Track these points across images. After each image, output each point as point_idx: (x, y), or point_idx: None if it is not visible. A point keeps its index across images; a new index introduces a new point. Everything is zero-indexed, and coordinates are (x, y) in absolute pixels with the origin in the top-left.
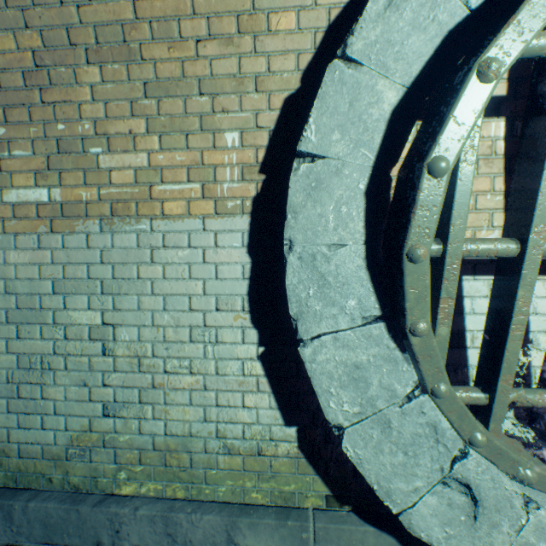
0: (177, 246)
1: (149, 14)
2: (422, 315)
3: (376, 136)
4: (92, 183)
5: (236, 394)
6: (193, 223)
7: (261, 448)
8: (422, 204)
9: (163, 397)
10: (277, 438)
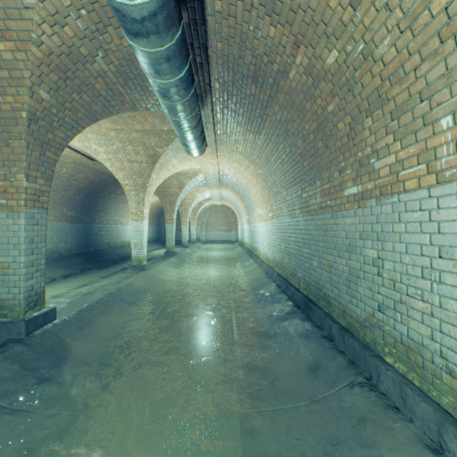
0: (412, 210)
1: (386, 75)
2: None
3: None
4: (371, 179)
5: (455, 328)
6: (421, 193)
7: None
8: None
9: (405, 310)
10: None
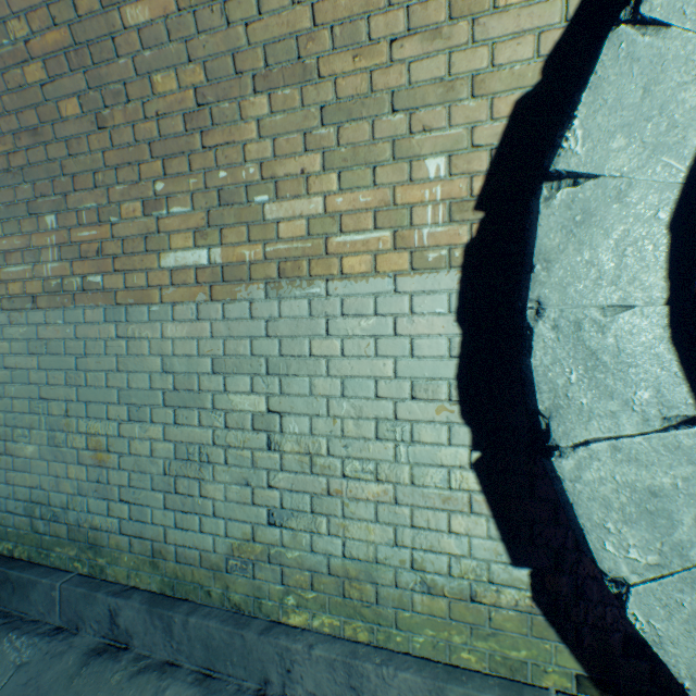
0: (360, 313)
1: (331, 17)
2: None
3: (691, 134)
4: (256, 240)
5: (439, 514)
6: (380, 283)
7: (475, 592)
8: None
9: (340, 507)
10: (499, 582)
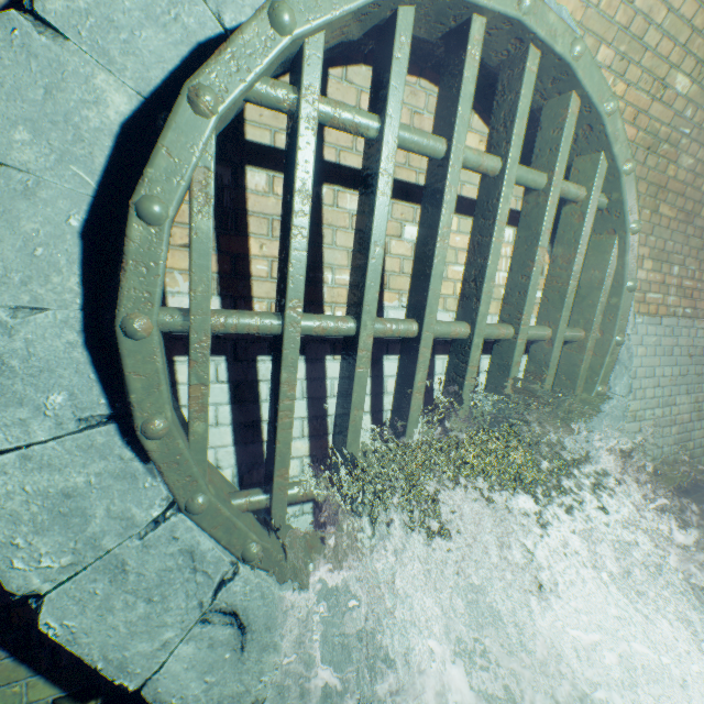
0: None
1: None
2: (159, 409)
3: (99, 152)
4: None
5: None
6: None
7: None
8: (137, 258)
9: None
10: None
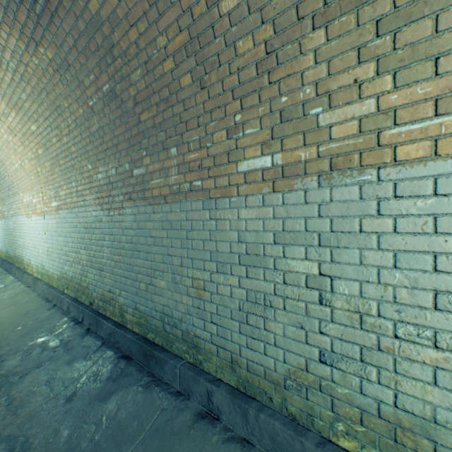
0: (415, 194)
1: None
2: None
3: None
4: (310, 143)
5: None
6: (440, 165)
7: None
8: None
9: (391, 363)
10: None
